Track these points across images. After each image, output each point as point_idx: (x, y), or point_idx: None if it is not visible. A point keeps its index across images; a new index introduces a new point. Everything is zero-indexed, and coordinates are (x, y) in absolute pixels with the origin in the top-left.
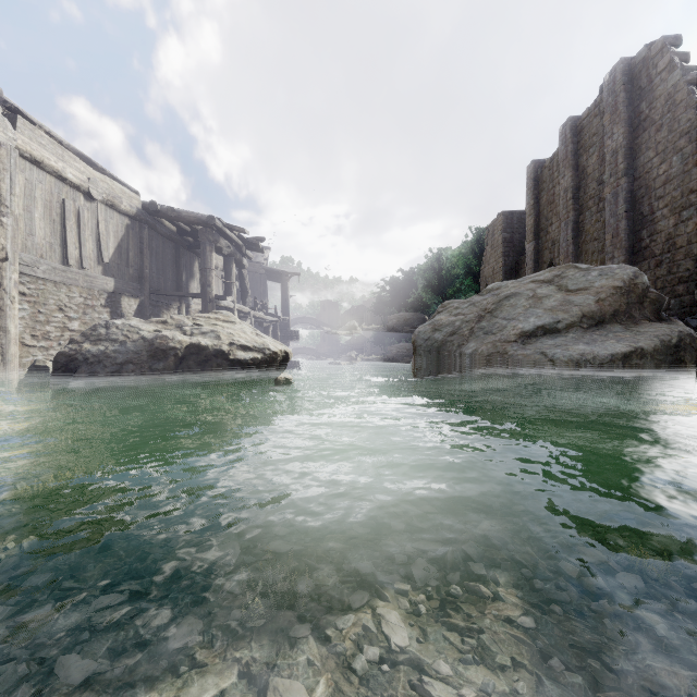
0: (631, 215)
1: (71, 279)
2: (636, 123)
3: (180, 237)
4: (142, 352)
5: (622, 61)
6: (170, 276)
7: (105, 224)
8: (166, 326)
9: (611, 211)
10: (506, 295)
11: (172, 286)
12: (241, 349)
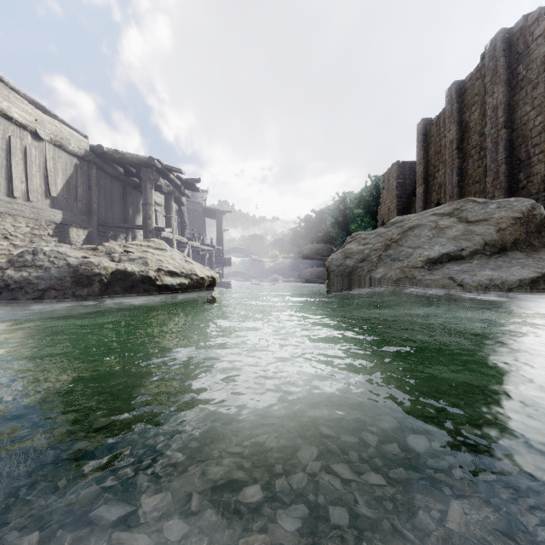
0: (509, 160)
1: (16, 210)
2: (514, 83)
3: (127, 178)
4: (65, 278)
5: (502, 31)
6: (117, 210)
7: (53, 162)
8: (96, 252)
9: (492, 158)
10: (410, 226)
11: (119, 220)
12: (168, 274)
